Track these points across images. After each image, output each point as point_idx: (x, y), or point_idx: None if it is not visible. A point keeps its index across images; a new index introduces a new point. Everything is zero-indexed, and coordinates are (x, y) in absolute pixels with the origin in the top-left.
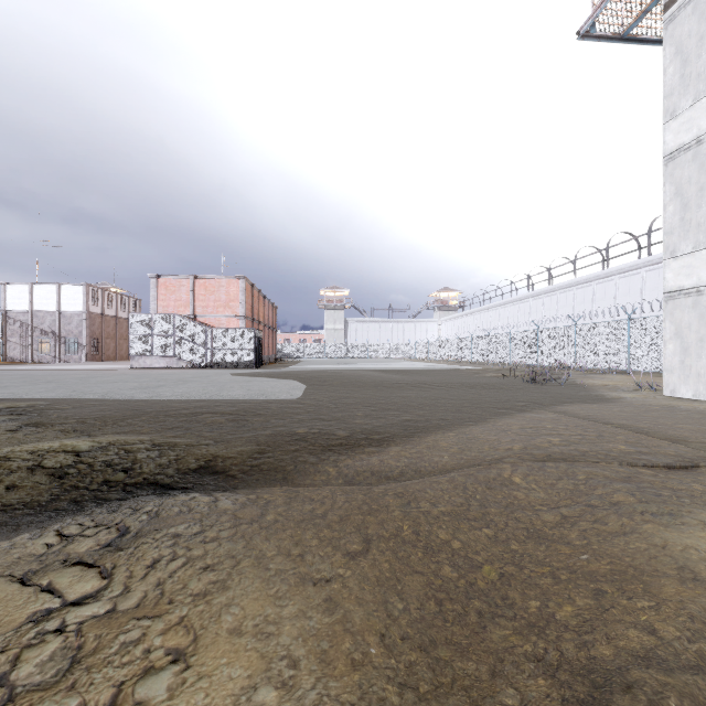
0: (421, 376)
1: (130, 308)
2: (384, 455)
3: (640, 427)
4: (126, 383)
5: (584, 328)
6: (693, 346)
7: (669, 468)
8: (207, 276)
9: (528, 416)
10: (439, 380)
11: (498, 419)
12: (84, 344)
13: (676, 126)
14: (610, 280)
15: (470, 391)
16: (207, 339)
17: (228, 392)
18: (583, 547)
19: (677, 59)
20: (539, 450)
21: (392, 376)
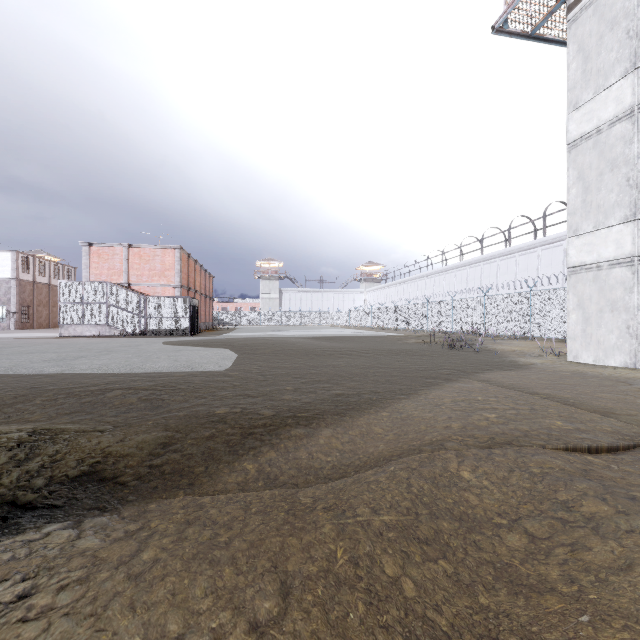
0: (350, 343)
1: (65, 276)
2: (313, 442)
3: (565, 397)
4: (43, 354)
5: (492, 299)
6: (593, 316)
7: (612, 448)
8: (142, 245)
9: (457, 386)
10: (366, 346)
11: (428, 391)
12: (13, 312)
13: (579, 116)
14: (512, 257)
15: (396, 358)
16: (141, 307)
17: (152, 363)
18: (576, 597)
19: (580, 55)
20: (480, 432)
21: (322, 343)
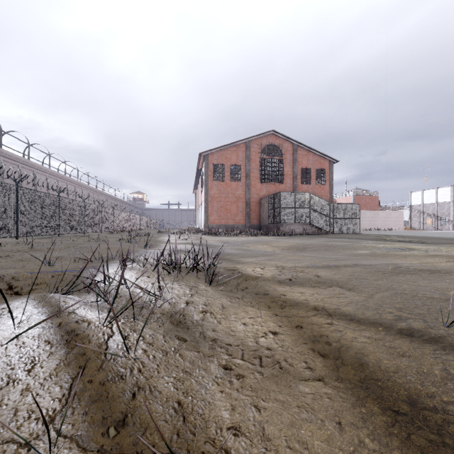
0: None
1: None
2: None
3: None
4: (441, 234)
5: None
6: None
7: None
8: None
9: None
10: None
11: None
12: (451, 220)
13: None
14: None
15: None
16: None
17: None
18: None
19: None
20: None
21: None
